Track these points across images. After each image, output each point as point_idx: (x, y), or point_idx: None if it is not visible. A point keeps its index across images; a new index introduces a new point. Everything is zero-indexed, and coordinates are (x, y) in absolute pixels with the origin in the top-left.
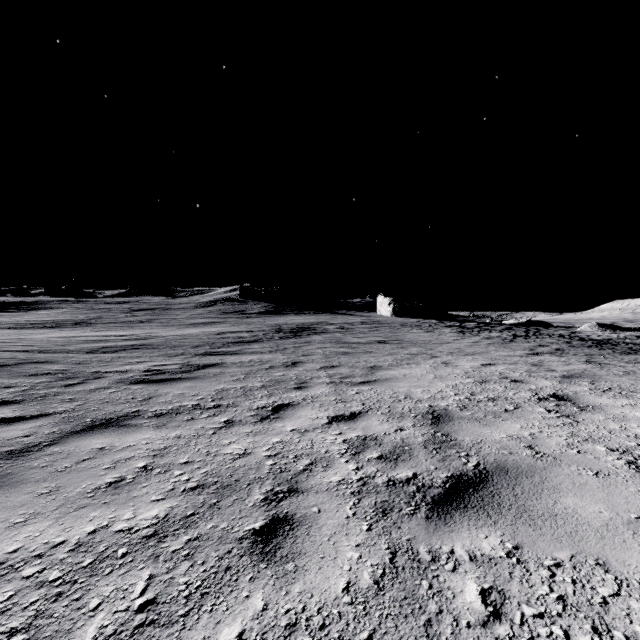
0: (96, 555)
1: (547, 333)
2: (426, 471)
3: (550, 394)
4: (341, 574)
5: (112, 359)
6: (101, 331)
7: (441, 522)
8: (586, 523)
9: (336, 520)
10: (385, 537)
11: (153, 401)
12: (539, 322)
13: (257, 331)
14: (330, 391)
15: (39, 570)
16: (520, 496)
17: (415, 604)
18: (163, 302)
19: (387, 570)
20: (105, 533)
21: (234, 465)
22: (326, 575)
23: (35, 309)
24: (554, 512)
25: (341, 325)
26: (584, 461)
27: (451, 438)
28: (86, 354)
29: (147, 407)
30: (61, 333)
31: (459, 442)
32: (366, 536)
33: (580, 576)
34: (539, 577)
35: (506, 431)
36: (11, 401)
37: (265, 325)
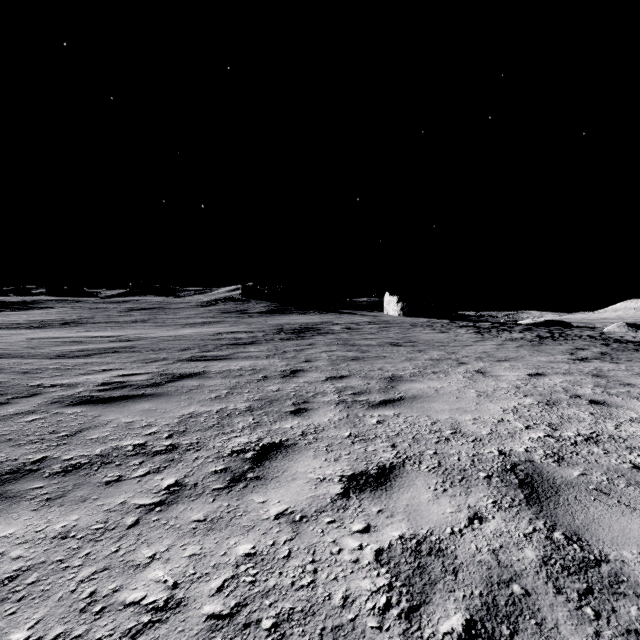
0: None
1: (574, 334)
2: None
3: None
4: None
5: (74, 366)
6: (89, 331)
7: None
8: None
9: None
10: None
11: (79, 438)
12: (558, 322)
13: (257, 331)
14: (341, 418)
15: None
16: None
17: None
18: (163, 301)
19: None
20: None
21: None
22: None
23: (31, 308)
24: None
25: (347, 325)
26: None
27: (593, 552)
28: (49, 359)
29: (62, 451)
30: (44, 334)
31: (620, 569)
32: None
33: None
34: None
35: None
36: None
37: (266, 325)
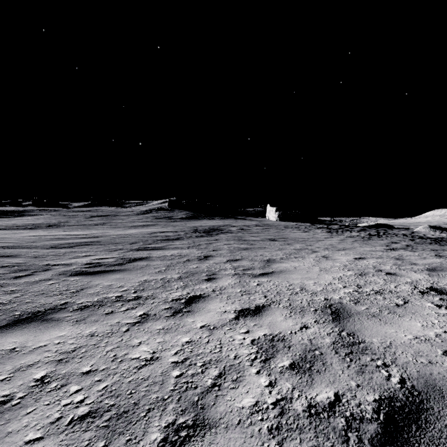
0: None
1: (393, 233)
2: (348, 390)
3: (428, 287)
4: None
5: (65, 253)
6: (66, 231)
7: None
8: None
9: None
10: None
11: (83, 293)
12: (384, 225)
13: (180, 231)
14: (235, 283)
15: None
16: None
17: None
18: (114, 211)
19: None
20: None
21: (137, 377)
22: None
23: (23, 215)
24: None
25: (241, 227)
26: None
27: (358, 339)
28: (46, 249)
29: (75, 299)
30: (36, 233)
31: (369, 345)
32: None
33: None
34: None
35: (410, 331)
36: None
37: (186, 227)
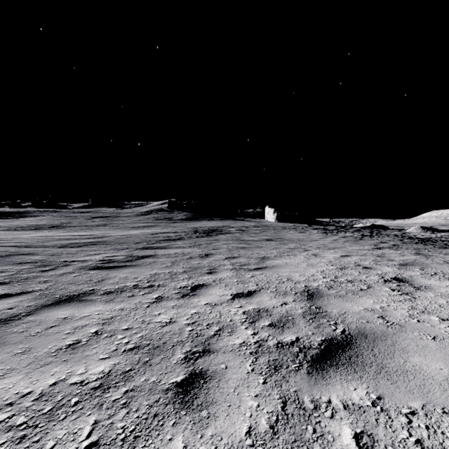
0: (54, 403)
1: (385, 233)
2: (305, 336)
3: (392, 277)
4: (244, 420)
5: (77, 252)
6: (70, 232)
7: (319, 377)
8: (431, 378)
9: (239, 375)
10: (277, 389)
11: (105, 282)
12: (379, 226)
13: (180, 232)
14: (233, 275)
15: (9, 416)
16: (378, 356)
17: (303, 446)
18: (114, 212)
19: (280, 417)
20: (62, 385)
21: (162, 331)
22: (232, 421)
23: (24, 217)
24: (405, 369)
25: (240, 228)
26: (423, 328)
27: (322, 310)
28: (58, 248)
29: (100, 287)
30: (42, 233)
31: (329, 313)
32: (262, 388)
33: (431, 422)
34: (399, 423)
35: (363, 305)
36: (2, 282)
37: (186, 228)
